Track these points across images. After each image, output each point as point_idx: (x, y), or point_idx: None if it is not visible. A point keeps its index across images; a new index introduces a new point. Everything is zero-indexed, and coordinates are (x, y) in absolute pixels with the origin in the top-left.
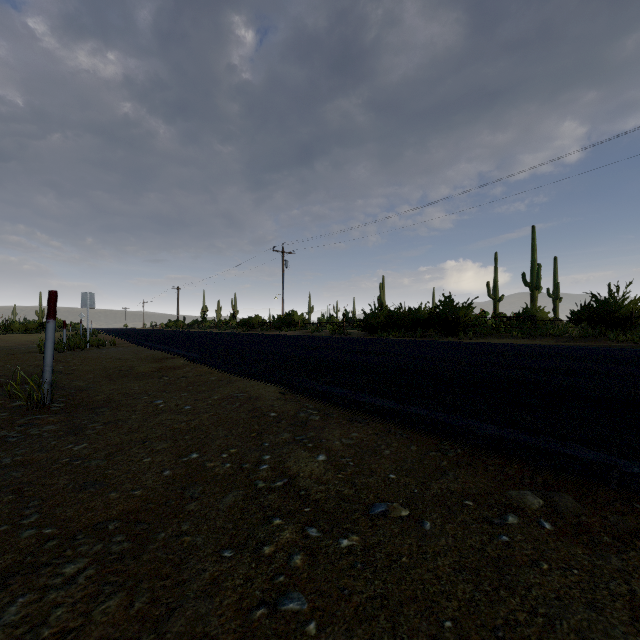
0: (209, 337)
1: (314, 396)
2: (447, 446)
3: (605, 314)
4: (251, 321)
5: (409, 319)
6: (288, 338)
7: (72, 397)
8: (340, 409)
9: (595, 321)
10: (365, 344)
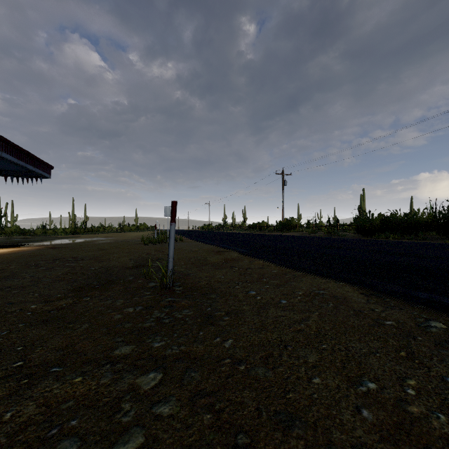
0: (236, 236)
1: (430, 306)
2: None
3: None
4: (259, 225)
5: (405, 223)
6: (296, 238)
7: (183, 281)
8: None
9: None
10: (376, 245)
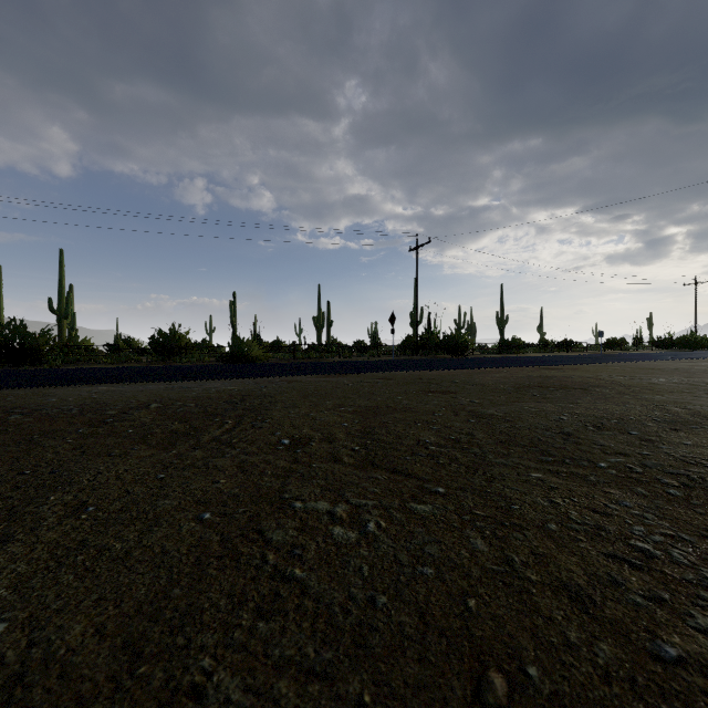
0: None
1: (165, 381)
2: (247, 382)
3: (170, 345)
4: None
5: None
6: None
7: None
8: (195, 381)
9: (162, 350)
10: None
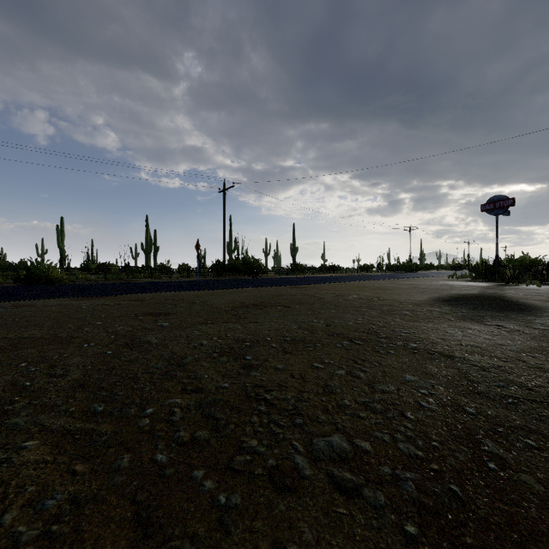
0: None
1: None
2: None
3: None
4: None
5: None
6: None
7: None
8: None
9: None
10: None
